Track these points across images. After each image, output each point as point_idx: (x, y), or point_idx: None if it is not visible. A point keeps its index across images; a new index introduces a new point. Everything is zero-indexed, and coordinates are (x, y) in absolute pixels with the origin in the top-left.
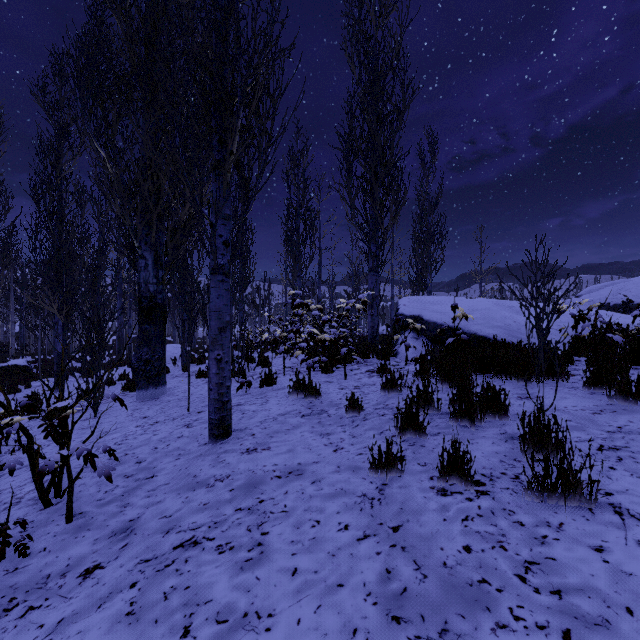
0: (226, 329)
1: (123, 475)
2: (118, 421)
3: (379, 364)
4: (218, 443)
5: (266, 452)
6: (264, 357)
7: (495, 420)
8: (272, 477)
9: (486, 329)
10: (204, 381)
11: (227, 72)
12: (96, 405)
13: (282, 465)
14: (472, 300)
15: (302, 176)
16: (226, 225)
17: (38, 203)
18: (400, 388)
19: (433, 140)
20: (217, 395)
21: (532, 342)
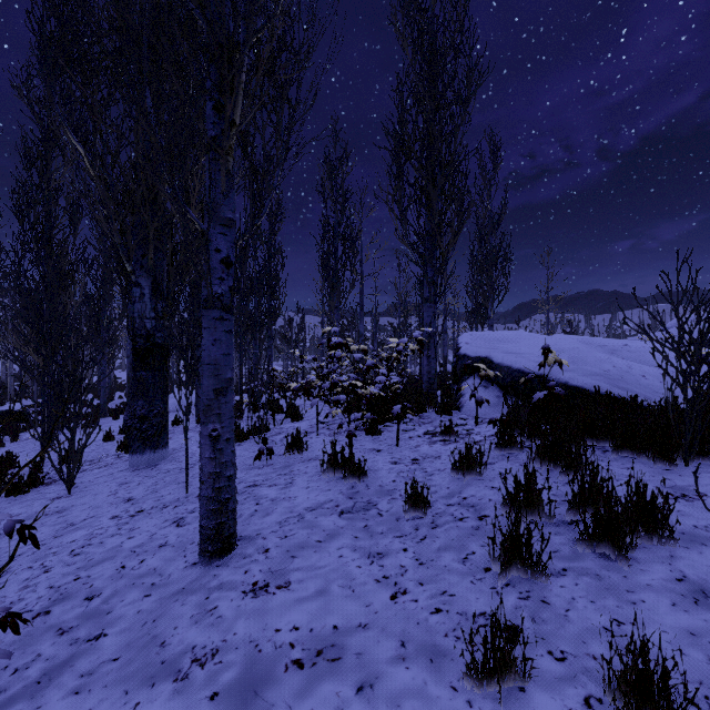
0: (226, 390)
1: (57, 628)
2: (94, 504)
3: (440, 421)
4: (213, 565)
5: (282, 594)
6: (294, 407)
7: (652, 545)
8: (287, 664)
9: (581, 377)
10: None
11: (228, 6)
12: (70, 479)
13: (306, 630)
14: (551, 337)
15: (341, 188)
16: (226, 235)
17: (22, 220)
18: (480, 469)
19: (496, 146)
20: (212, 491)
21: (645, 395)
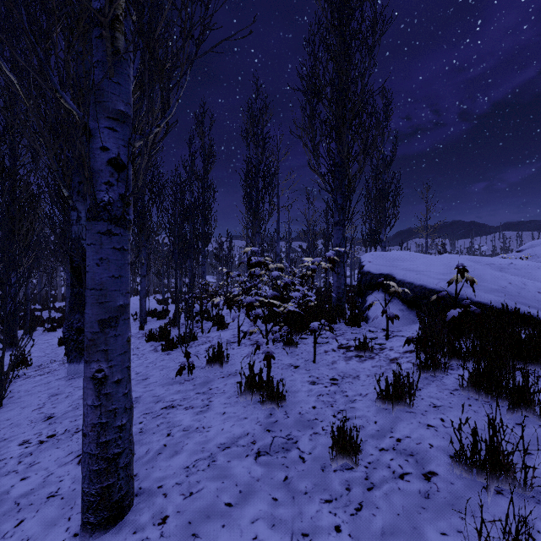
0: (116, 321)
1: None
2: (16, 421)
3: (350, 334)
4: (95, 540)
5: None
6: (220, 317)
7: None
8: None
9: (484, 294)
10: (152, 347)
11: None
12: (1, 392)
13: None
14: (443, 256)
15: (261, 133)
16: (116, 131)
17: None
18: (410, 400)
19: (388, 100)
20: (96, 446)
21: None
